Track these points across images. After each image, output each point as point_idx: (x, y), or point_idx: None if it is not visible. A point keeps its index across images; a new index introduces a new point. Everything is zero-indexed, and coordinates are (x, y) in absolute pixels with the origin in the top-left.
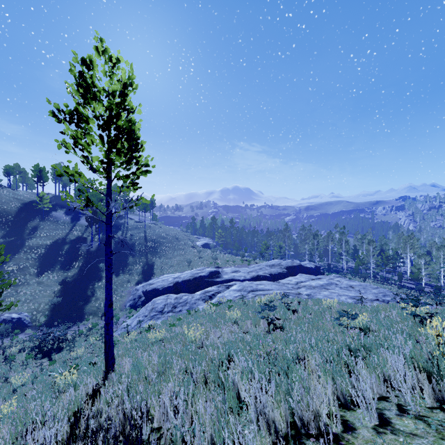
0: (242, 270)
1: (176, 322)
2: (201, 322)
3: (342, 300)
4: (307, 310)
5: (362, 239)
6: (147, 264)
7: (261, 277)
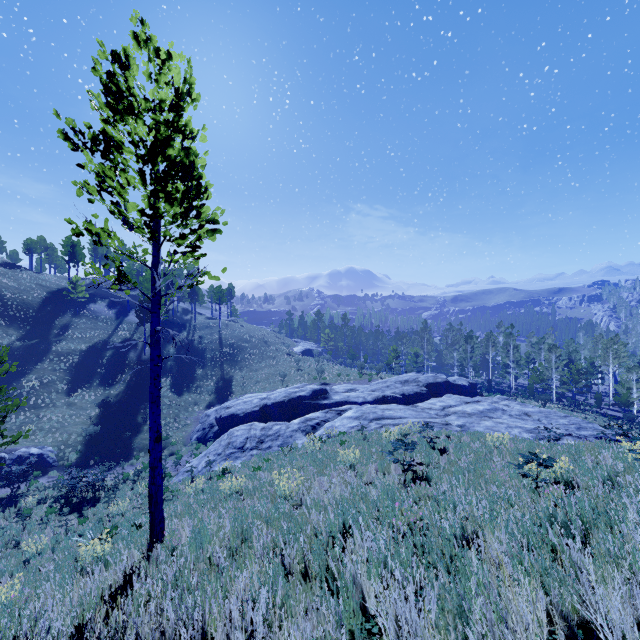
0: (360, 389)
1: (263, 464)
2: (299, 465)
3: (514, 434)
4: (463, 450)
5: (539, 344)
6: (223, 379)
7: (388, 399)
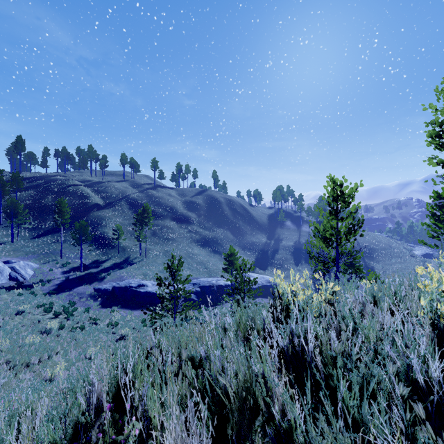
0: None
1: None
2: None
3: None
4: None
5: None
6: (367, 267)
7: None
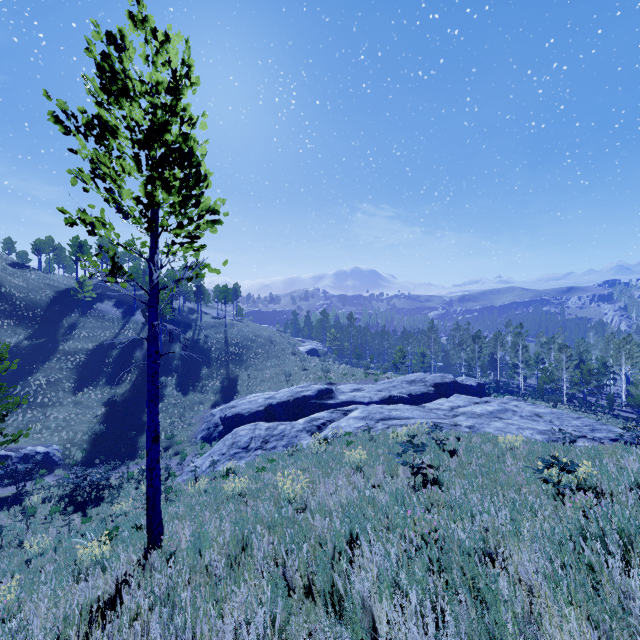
0: (366, 389)
1: (267, 465)
2: (304, 466)
3: (526, 435)
4: (474, 452)
5: (549, 343)
6: (228, 378)
7: (395, 399)
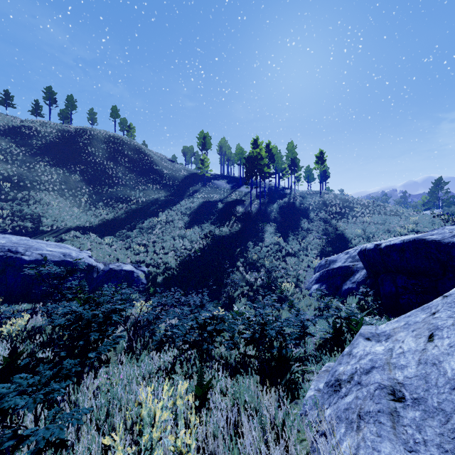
0: None
1: None
2: None
3: None
4: None
5: None
6: (334, 233)
7: None
